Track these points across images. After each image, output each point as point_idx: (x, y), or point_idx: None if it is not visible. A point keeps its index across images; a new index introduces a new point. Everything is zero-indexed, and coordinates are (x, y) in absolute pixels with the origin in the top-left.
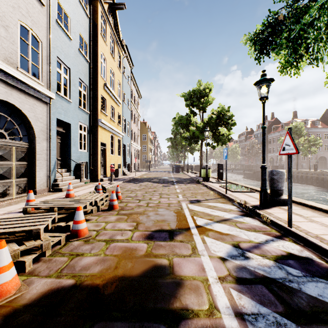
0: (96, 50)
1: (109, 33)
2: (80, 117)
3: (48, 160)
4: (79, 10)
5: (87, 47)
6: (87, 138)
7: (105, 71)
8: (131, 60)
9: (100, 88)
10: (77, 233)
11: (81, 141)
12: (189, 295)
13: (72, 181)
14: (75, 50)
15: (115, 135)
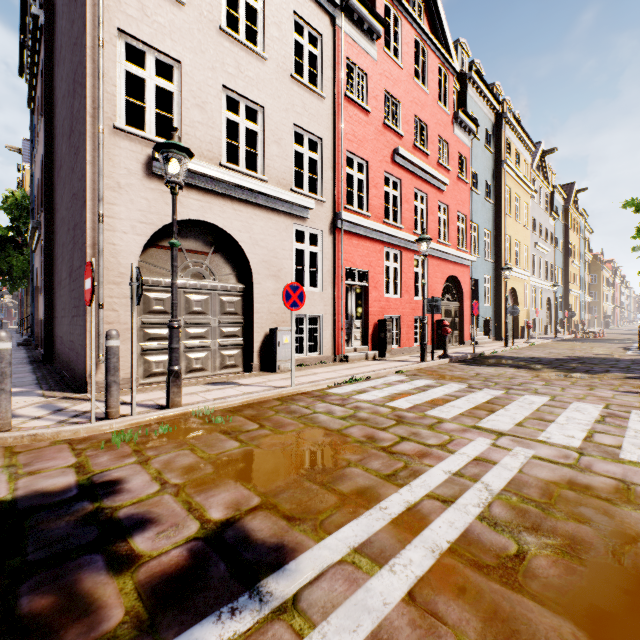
0: (567, 243)
1: (572, 218)
2: (559, 291)
3: (553, 318)
4: (559, 226)
5: (561, 244)
6: (560, 303)
7: (570, 251)
8: (586, 214)
9: (569, 267)
10: (600, 336)
11: (559, 305)
12: (633, 339)
13: (561, 329)
14: (558, 253)
15: (574, 296)
